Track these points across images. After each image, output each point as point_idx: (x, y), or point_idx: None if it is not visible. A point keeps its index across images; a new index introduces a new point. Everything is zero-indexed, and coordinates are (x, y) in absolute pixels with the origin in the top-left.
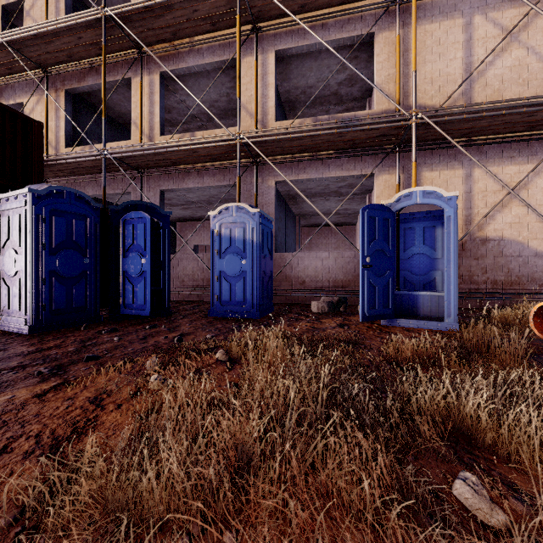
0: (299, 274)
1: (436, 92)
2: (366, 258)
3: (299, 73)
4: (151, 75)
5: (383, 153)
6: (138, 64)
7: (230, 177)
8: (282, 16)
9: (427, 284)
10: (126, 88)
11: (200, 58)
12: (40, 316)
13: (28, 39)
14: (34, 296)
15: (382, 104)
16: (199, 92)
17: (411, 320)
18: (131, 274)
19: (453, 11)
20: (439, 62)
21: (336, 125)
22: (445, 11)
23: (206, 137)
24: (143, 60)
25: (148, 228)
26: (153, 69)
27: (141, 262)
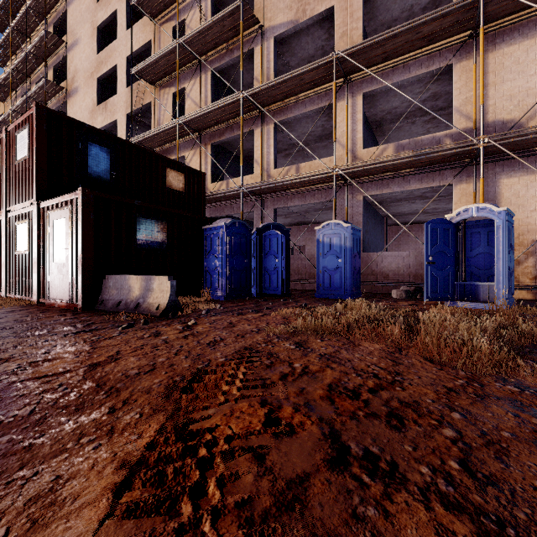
0: (383, 269)
1: (515, 106)
2: (429, 257)
3: (384, 100)
4: (268, 126)
5: (459, 166)
6: (259, 119)
7: (326, 196)
8: (369, 67)
9: (490, 277)
10: (248, 134)
11: (303, 108)
12: (228, 291)
13: (194, 118)
14: (226, 280)
15: (459, 124)
16: (300, 127)
17: (468, 302)
18: (269, 269)
19: (534, 31)
20: (518, 79)
21: (412, 155)
22: (524, 32)
23: (311, 172)
24: (262, 116)
25: (279, 240)
26: (269, 121)
27: (275, 261)
